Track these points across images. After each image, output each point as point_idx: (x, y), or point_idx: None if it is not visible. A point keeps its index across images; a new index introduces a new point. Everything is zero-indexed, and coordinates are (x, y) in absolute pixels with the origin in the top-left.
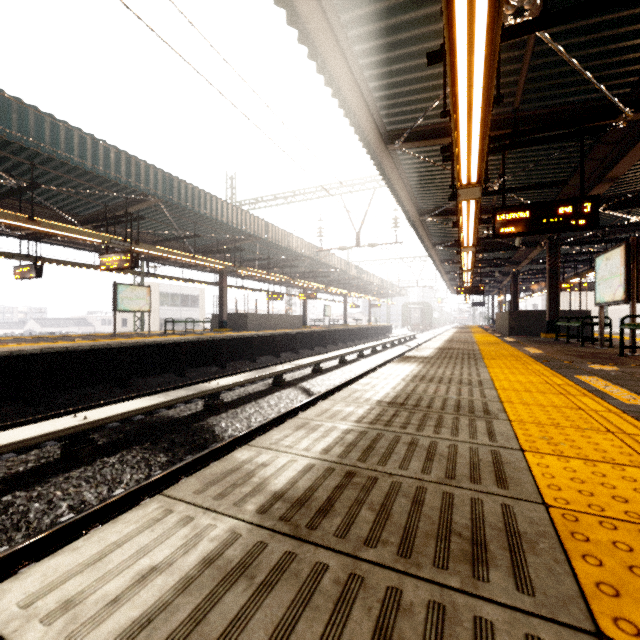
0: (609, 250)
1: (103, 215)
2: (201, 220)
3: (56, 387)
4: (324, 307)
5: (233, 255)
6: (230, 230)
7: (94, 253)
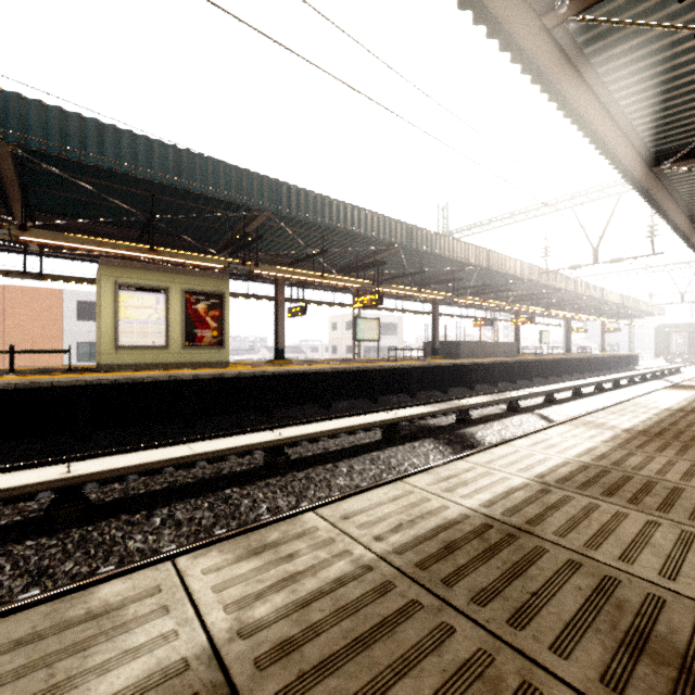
0: None
1: (353, 264)
2: (426, 257)
3: (335, 397)
4: (540, 333)
5: (445, 284)
6: (450, 262)
7: (333, 293)
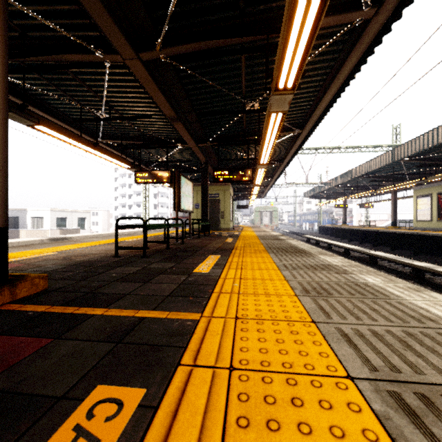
0: (188, 179)
1: None
2: None
3: None
4: None
5: None
6: None
7: None
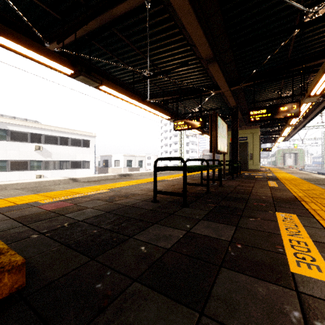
0: (223, 120)
1: None
2: None
3: None
4: None
5: None
6: None
7: None
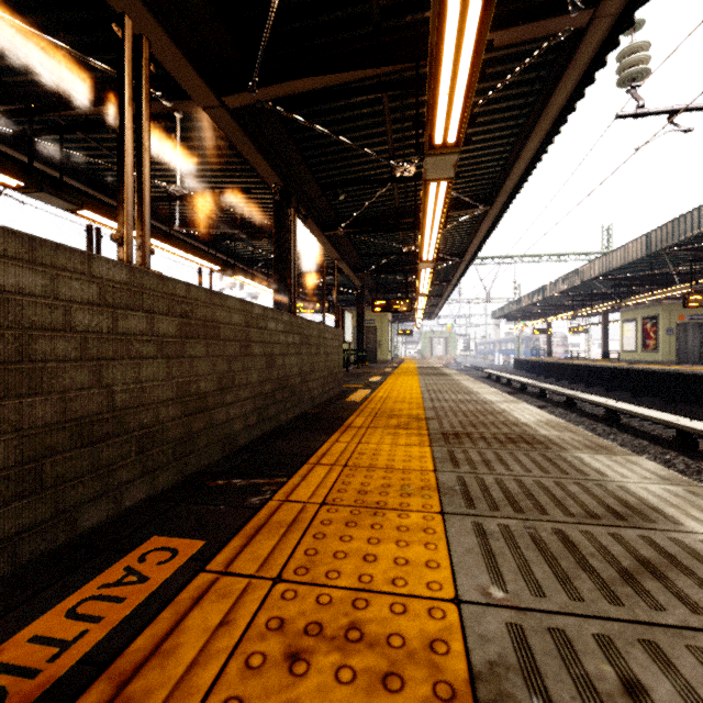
0: (349, 312)
1: None
2: None
3: (656, 393)
4: None
5: None
6: None
7: None
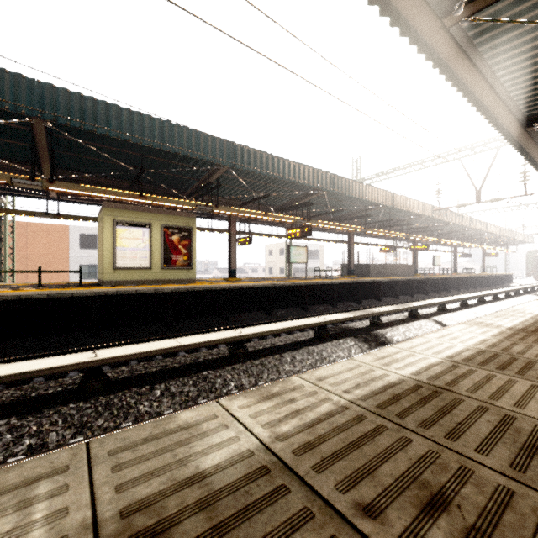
0: None
1: (288, 205)
2: (344, 199)
3: (275, 306)
4: (433, 257)
5: (358, 219)
6: (362, 202)
7: (272, 227)
